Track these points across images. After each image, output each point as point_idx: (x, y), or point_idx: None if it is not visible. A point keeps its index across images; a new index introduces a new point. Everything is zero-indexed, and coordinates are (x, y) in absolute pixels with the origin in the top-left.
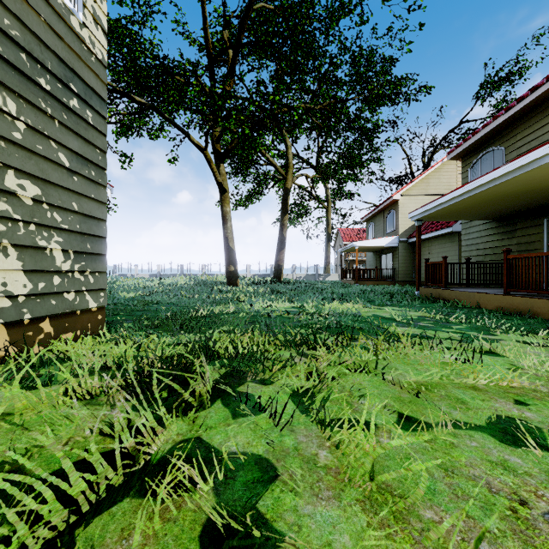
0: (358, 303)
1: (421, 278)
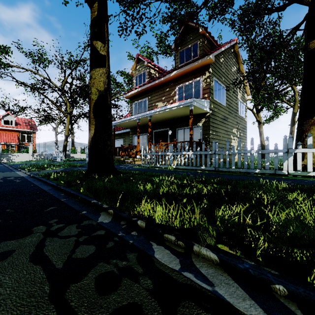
0: None
1: None
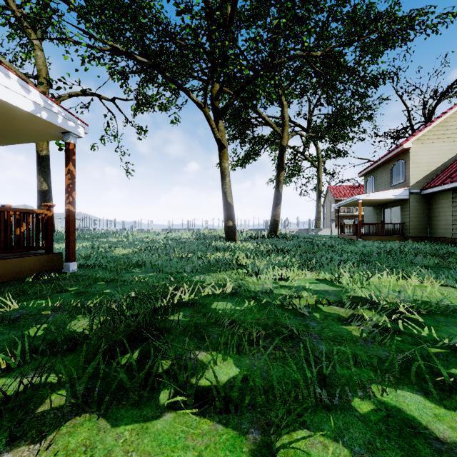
0: (421, 275)
1: (440, 233)
